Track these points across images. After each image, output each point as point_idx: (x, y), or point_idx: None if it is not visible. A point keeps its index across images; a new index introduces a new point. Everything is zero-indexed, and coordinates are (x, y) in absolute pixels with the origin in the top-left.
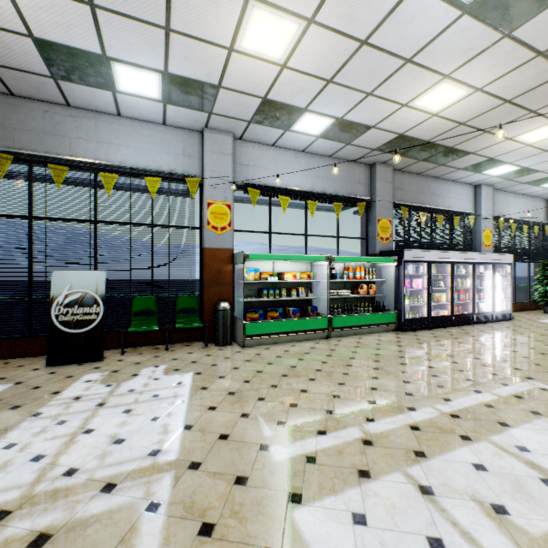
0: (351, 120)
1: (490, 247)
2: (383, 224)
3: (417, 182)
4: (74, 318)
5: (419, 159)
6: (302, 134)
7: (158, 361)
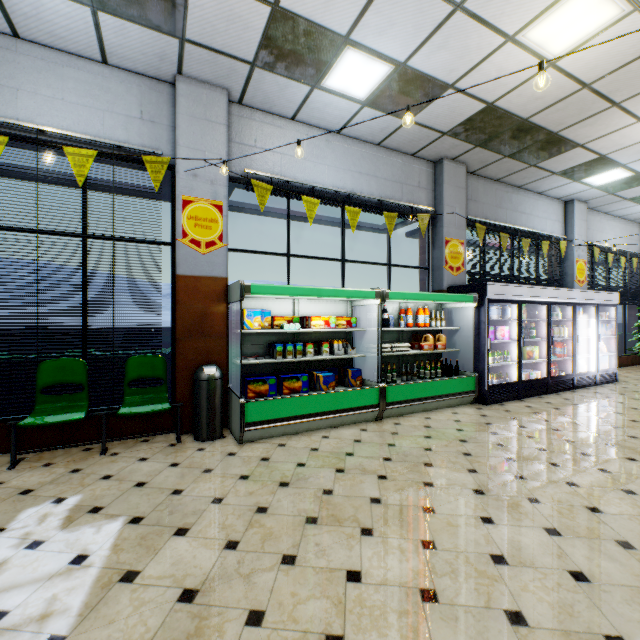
0: (419, 69)
1: (584, 284)
2: (453, 248)
3: (495, 192)
4: None
5: (504, 154)
6: (339, 96)
7: (71, 485)
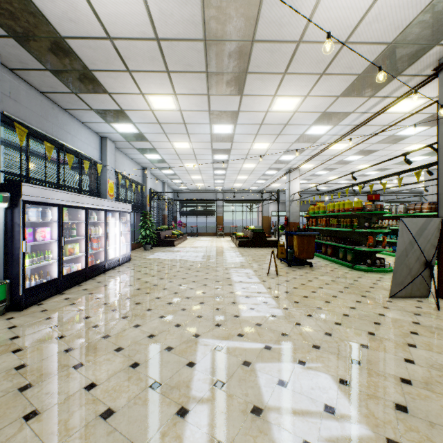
0: None
1: (113, 197)
2: None
3: (41, 103)
4: None
5: (46, 66)
6: None
7: None
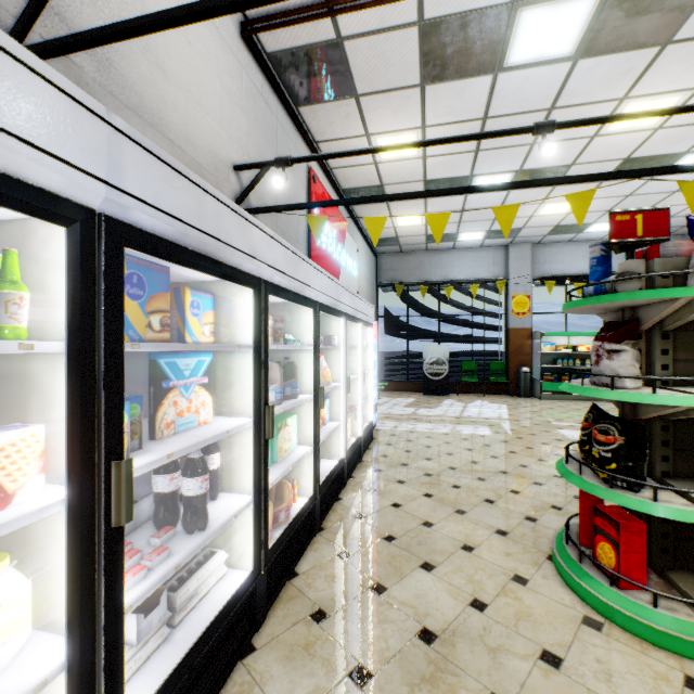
0: None
1: None
2: None
3: None
4: (433, 371)
5: None
6: (595, 232)
7: (482, 399)
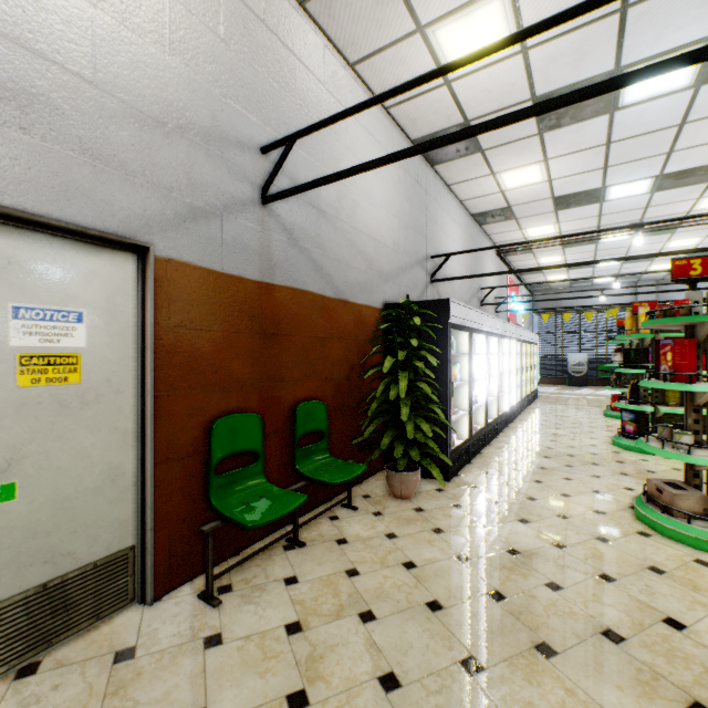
0: None
1: None
2: None
3: None
4: (575, 370)
5: None
6: None
7: None
